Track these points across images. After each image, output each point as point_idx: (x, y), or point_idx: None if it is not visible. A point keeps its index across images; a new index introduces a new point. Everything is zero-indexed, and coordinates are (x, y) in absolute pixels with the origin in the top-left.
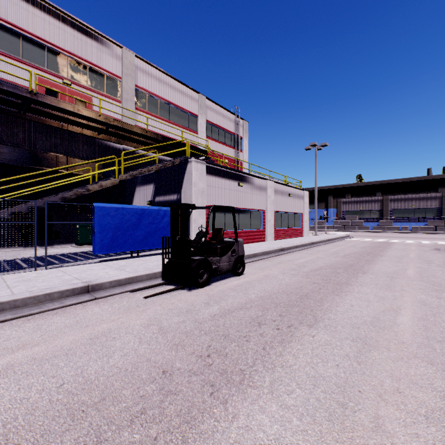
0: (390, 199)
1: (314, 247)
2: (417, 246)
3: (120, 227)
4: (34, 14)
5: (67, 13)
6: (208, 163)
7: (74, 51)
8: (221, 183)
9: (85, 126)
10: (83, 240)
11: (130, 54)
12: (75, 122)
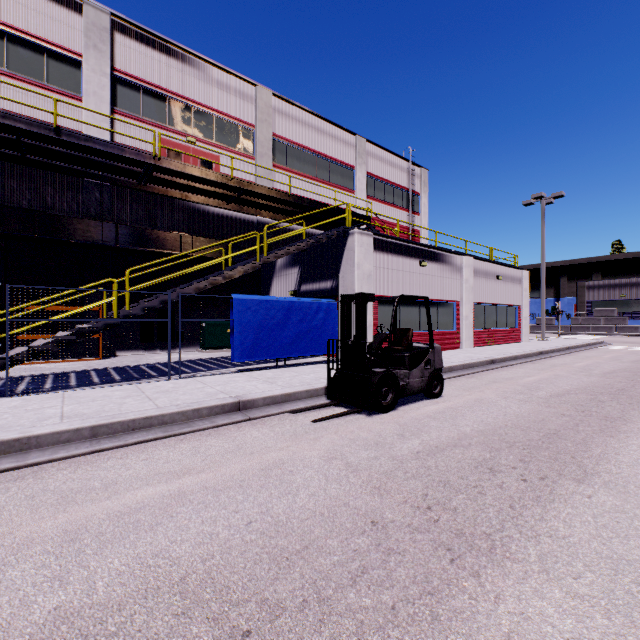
0: None
1: (544, 359)
2: None
3: (263, 325)
4: (155, 59)
5: (191, 51)
6: (377, 235)
7: (199, 99)
8: (394, 262)
9: (212, 194)
10: (210, 343)
11: (265, 93)
12: (201, 190)
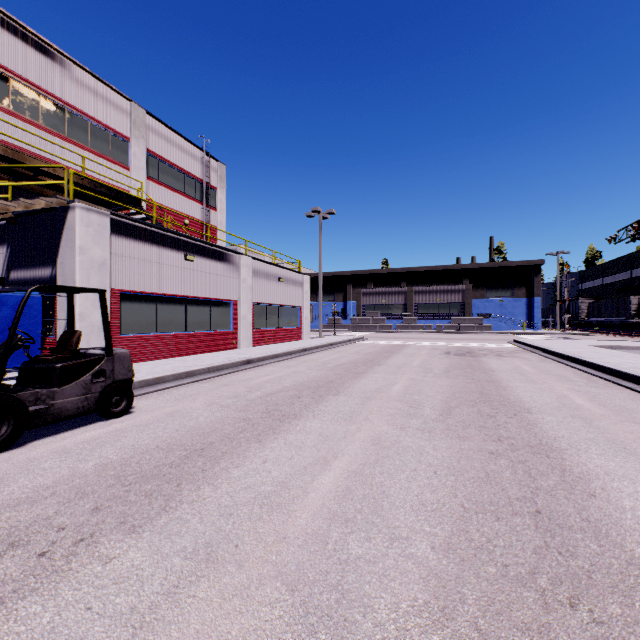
0: (415, 291)
1: (305, 355)
2: (430, 349)
3: None
4: None
5: None
6: (118, 216)
7: None
8: (148, 252)
9: None
10: None
11: None
12: None
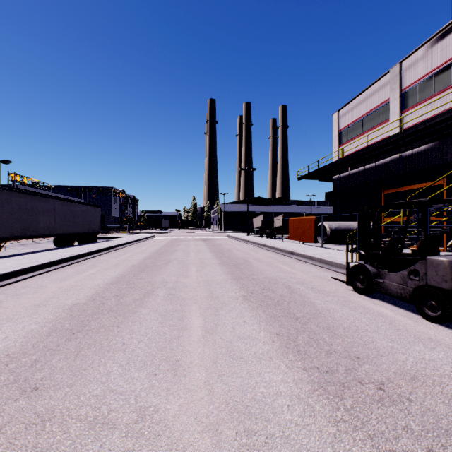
0: None
1: None
2: None
3: None
4: None
5: None
6: None
7: None
8: None
9: None
10: None
11: None
12: None
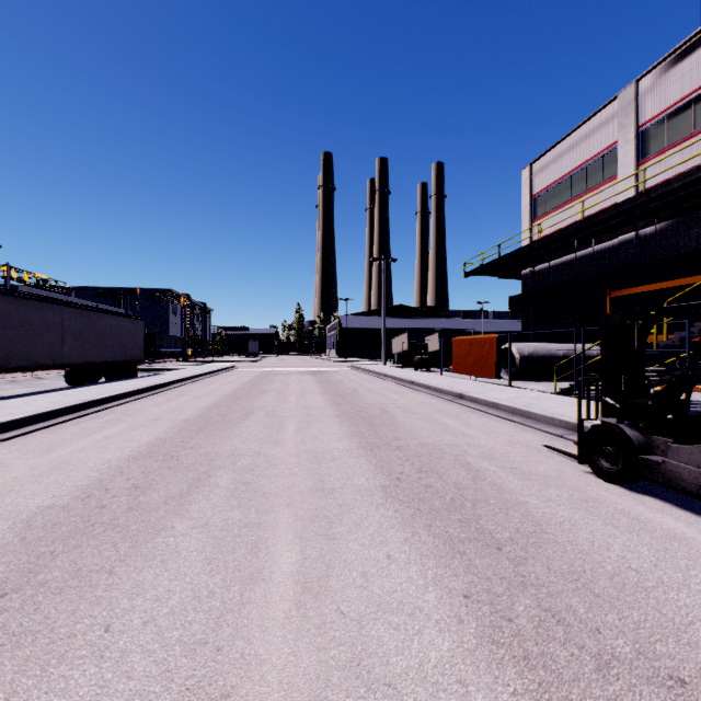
0: None
1: None
2: None
3: None
4: None
5: None
6: None
7: None
8: None
9: None
10: None
11: None
12: None
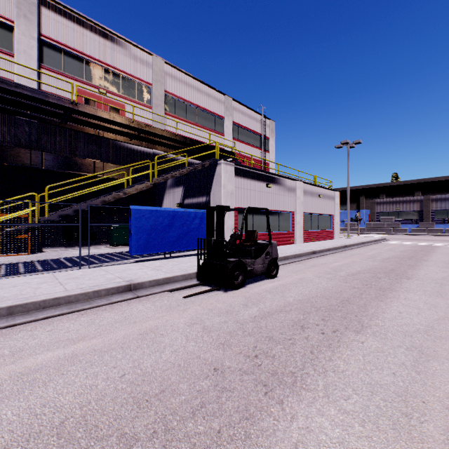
0: (431, 199)
1: (348, 250)
2: None
3: (154, 228)
4: (74, 29)
5: (102, 26)
6: (237, 165)
7: (109, 62)
8: (249, 184)
9: (118, 132)
10: (117, 241)
11: (159, 61)
12: (110, 129)
